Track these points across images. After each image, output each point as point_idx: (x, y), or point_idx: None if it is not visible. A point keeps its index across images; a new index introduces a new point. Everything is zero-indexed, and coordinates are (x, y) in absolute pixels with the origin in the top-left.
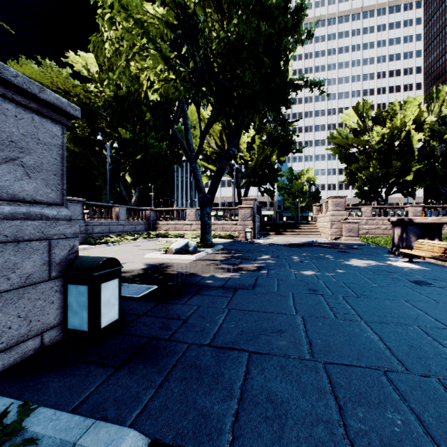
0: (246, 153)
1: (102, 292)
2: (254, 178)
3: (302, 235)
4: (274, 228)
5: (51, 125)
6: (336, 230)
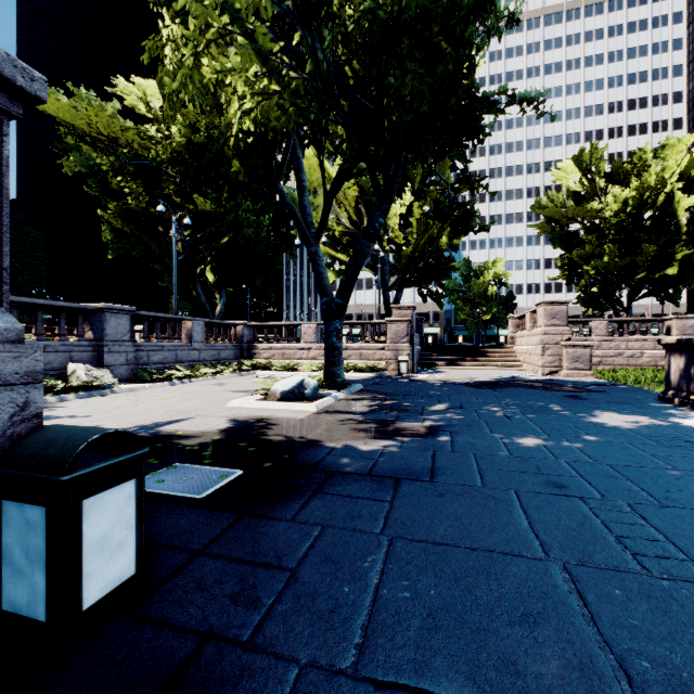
0: (398, 232)
1: (85, 521)
2: (411, 273)
3: (490, 366)
4: (444, 355)
5: None
6: (551, 358)
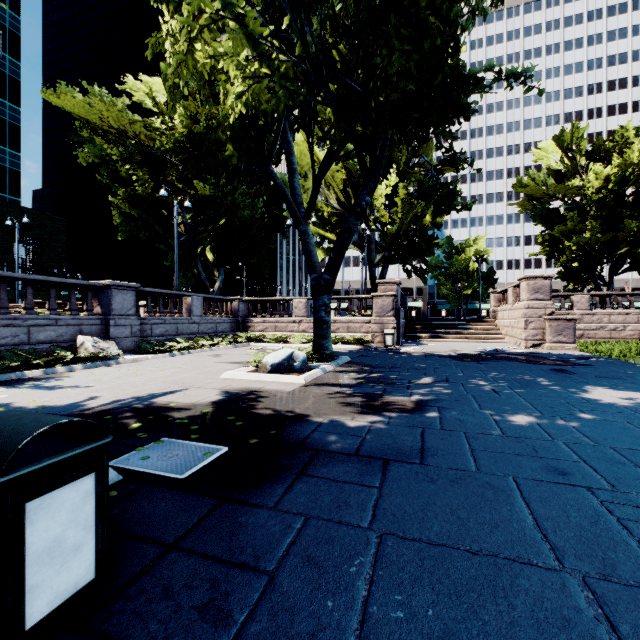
0: (383, 212)
1: (29, 527)
2: (396, 251)
3: (473, 338)
4: (428, 328)
5: None
6: (534, 331)
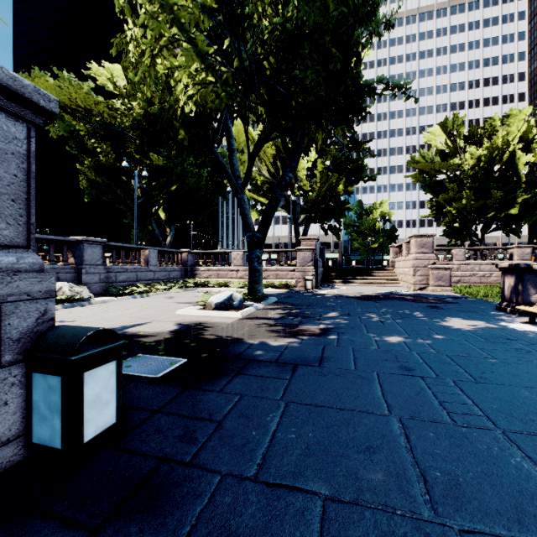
0: (305, 182)
1: (85, 386)
2: (316, 213)
3: (376, 283)
4: (341, 275)
5: (6, 121)
6: (421, 277)
